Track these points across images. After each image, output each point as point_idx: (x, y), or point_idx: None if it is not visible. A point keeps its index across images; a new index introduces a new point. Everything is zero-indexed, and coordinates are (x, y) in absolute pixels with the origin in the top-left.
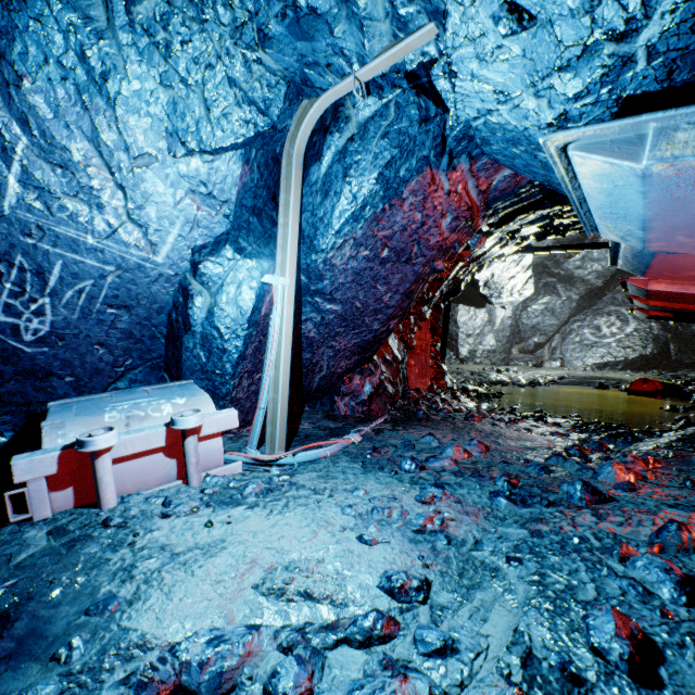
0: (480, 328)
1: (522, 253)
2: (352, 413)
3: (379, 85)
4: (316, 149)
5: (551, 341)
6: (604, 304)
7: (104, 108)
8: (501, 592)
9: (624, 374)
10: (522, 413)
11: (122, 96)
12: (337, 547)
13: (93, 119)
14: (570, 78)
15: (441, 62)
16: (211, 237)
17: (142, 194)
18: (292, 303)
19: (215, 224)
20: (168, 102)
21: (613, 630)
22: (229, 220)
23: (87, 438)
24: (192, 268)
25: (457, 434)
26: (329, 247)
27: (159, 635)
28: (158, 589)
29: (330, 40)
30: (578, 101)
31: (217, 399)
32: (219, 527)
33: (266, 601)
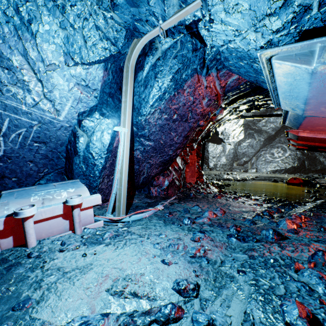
0: (219, 154)
1: (239, 118)
2: (159, 195)
3: (172, 32)
4: (141, 64)
5: (251, 160)
6: (275, 143)
7: (30, 38)
8: (236, 290)
9: (285, 175)
10: (240, 194)
11: (39, 32)
12: (151, 267)
13: (24, 44)
14: (275, 20)
15: (203, 20)
16: (88, 107)
17: (51, 85)
18: (129, 141)
19: (90, 101)
20: (64, 37)
21: (297, 313)
22: (97, 99)
23: (19, 210)
24: (78, 123)
25: (210, 205)
26: (147, 113)
27: (52, 322)
28: (54, 293)
29: (148, 7)
30: (278, 33)
31: (91, 188)
32: (90, 256)
33: (113, 298)
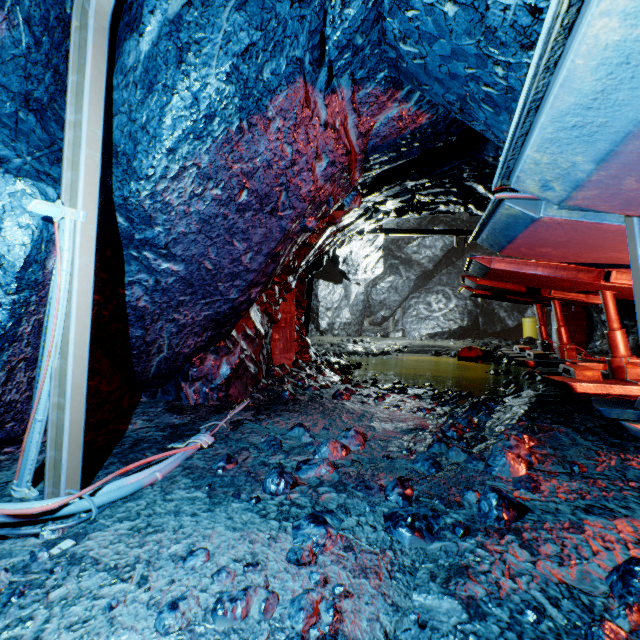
0: (338, 302)
1: (377, 233)
2: (205, 401)
3: None
4: (132, 13)
5: (394, 315)
6: (434, 284)
7: None
8: None
9: (450, 342)
10: (384, 385)
11: None
12: None
13: None
14: None
15: None
16: None
17: None
18: (92, 252)
19: None
20: None
21: None
22: None
23: None
24: None
25: (329, 420)
26: (158, 173)
27: None
28: None
29: None
30: None
31: None
32: None
33: None
